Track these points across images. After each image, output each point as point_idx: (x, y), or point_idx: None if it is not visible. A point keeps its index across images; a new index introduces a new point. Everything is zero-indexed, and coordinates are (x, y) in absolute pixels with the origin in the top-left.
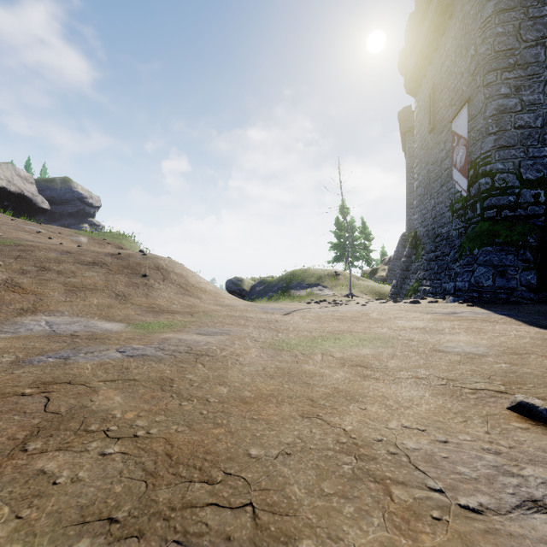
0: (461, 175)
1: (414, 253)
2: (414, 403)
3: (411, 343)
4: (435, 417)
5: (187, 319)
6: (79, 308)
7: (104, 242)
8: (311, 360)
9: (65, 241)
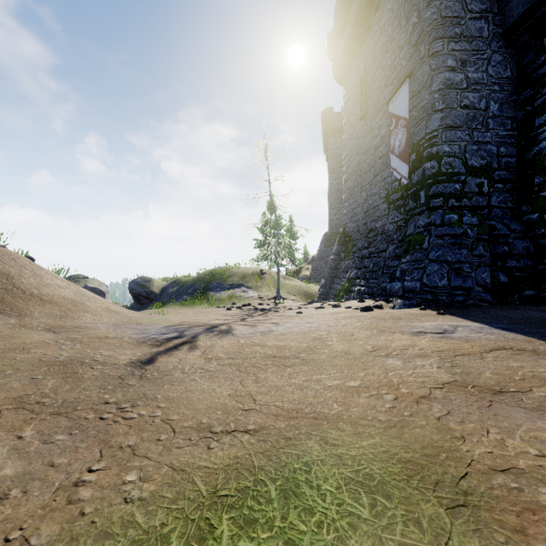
0: (400, 161)
1: (343, 250)
2: None
3: (543, 500)
4: None
5: None
6: None
7: None
8: None
9: None
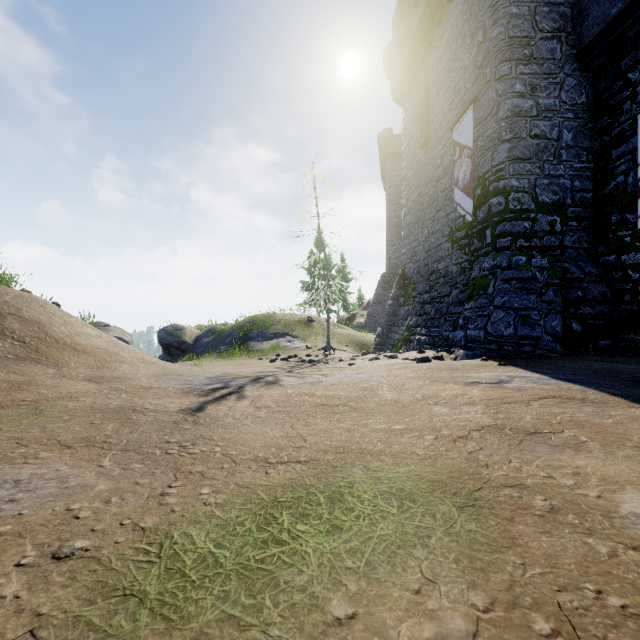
0: (464, 195)
1: (402, 294)
2: None
3: (535, 502)
4: None
5: None
6: None
7: None
8: None
9: None
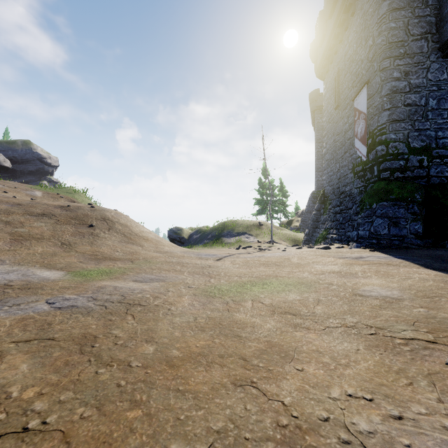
0: (361, 143)
1: (322, 207)
2: (351, 360)
3: (332, 287)
4: (378, 379)
5: (127, 265)
6: (22, 257)
7: (58, 196)
8: (242, 307)
9: (20, 195)
